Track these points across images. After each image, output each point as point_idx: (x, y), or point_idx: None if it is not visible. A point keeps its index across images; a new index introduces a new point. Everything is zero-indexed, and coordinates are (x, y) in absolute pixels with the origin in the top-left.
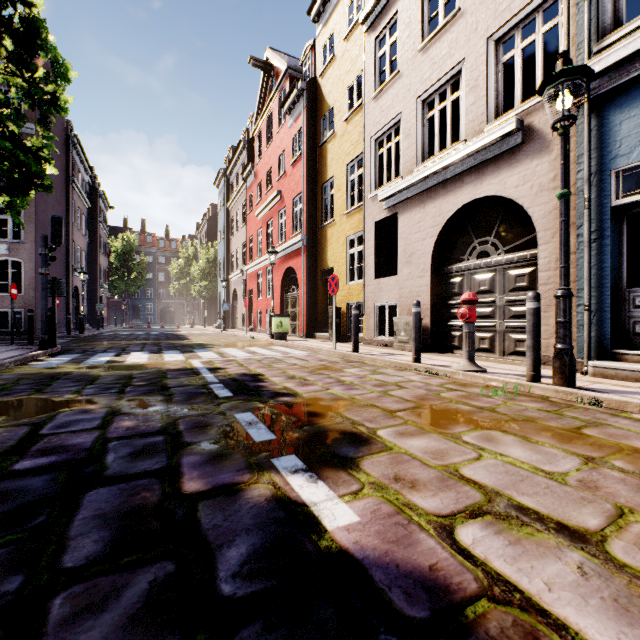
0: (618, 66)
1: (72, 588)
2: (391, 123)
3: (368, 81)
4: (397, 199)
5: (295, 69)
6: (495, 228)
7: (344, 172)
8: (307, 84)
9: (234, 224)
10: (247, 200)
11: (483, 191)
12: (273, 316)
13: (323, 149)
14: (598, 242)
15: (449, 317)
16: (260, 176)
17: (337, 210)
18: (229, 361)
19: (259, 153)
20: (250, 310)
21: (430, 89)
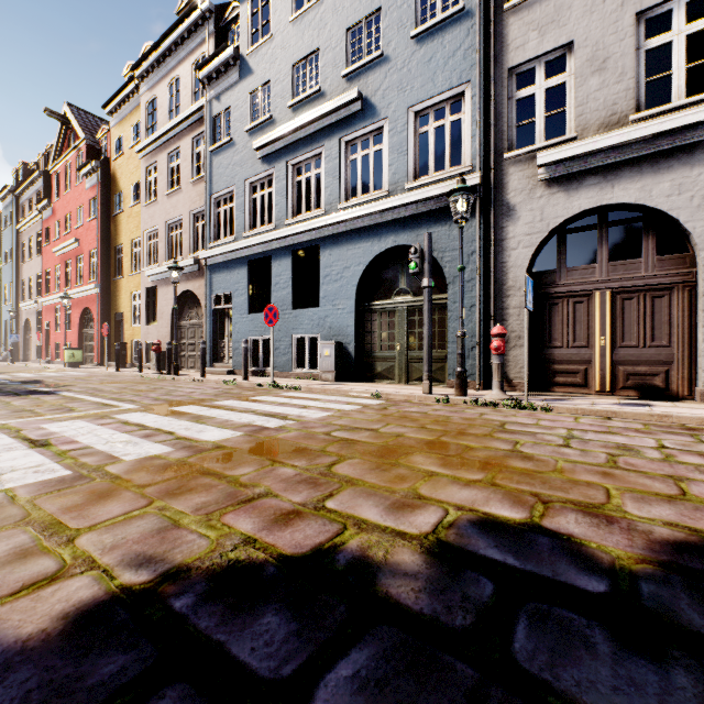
0: (211, 257)
1: None
2: (155, 228)
3: (142, 192)
4: (156, 278)
5: (93, 141)
6: (196, 306)
7: (130, 244)
8: (102, 164)
9: (27, 250)
10: (44, 231)
11: (189, 287)
12: (66, 349)
13: (116, 219)
14: (210, 322)
15: (181, 350)
16: (59, 215)
17: (126, 270)
18: (20, 377)
19: (58, 192)
20: (47, 342)
21: (171, 220)
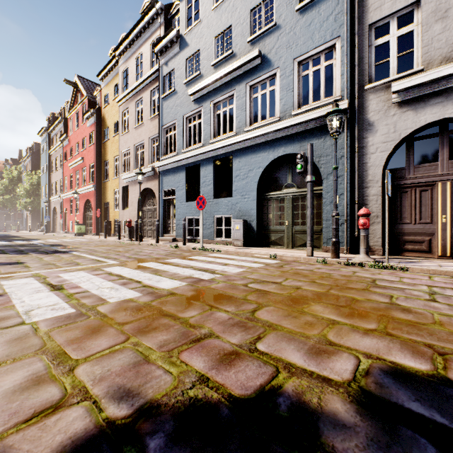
0: (162, 166)
1: (30, 252)
2: (127, 149)
3: (120, 127)
4: (128, 180)
5: (91, 97)
6: (152, 197)
7: (113, 160)
8: (97, 111)
9: (54, 165)
10: (63, 154)
11: (148, 185)
12: (76, 225)
13: (105, 145)
14: (161, 207)
15: (143, 226)
16: (72, 143)
17: (110, 176)
18: (49, 242)
19: (71, 129)
20: (66, 220)
21: (137, 144)
